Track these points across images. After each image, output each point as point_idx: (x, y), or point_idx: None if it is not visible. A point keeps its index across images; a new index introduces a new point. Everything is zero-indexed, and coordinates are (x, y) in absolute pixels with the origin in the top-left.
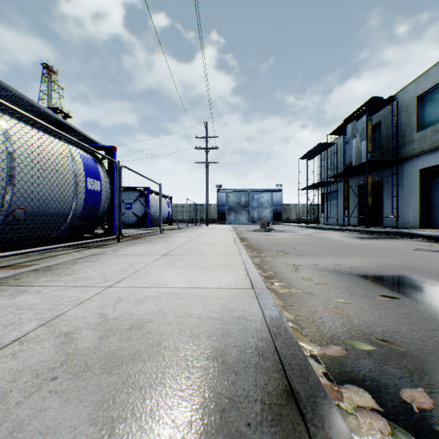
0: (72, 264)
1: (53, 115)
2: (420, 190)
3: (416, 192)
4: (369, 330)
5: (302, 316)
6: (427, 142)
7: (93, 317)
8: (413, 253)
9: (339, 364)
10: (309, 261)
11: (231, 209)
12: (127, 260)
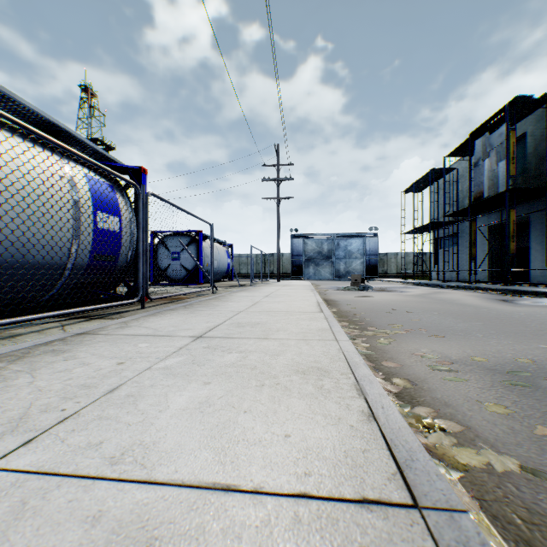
0: (14, 359)
1: (36, 111)
2: None
3: None
4: None
5: None
6: None
7: None
8: None
9: None
10: (461, 350)
11: (310, 260)
12: (124, 349)
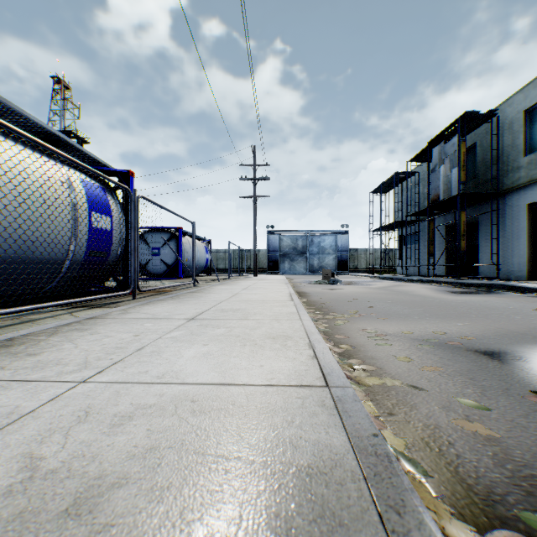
0: (49, 335)
1: (40, 124)
2: (528, 230)
3: (523, 233)
4: None
5: (417, 439)
6: None
7: (8, 469)
8: None
9: None
10: (398, 327)
11: (285, 256)
12: (134, 327)
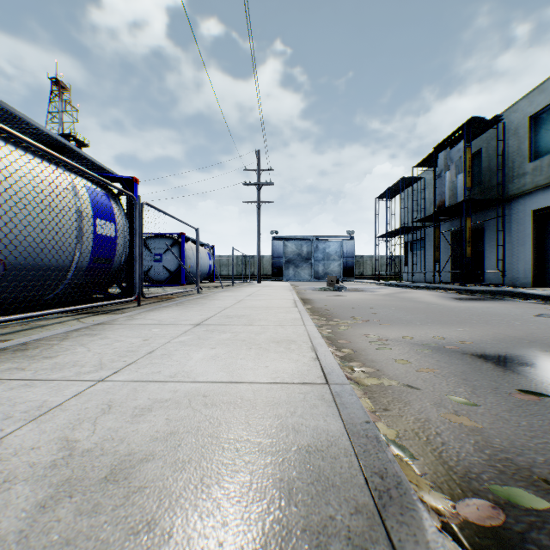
0: (61, 339)
1: (46, 132)
2: (533, 237)
3: (529, 240)
4: (526, 461)
5: (408, 430)
6: (543, 175)
7: (49, 449)
8: (537, 320)
9: (498, 546)
10: (399, 333)
11: (290, 262)
12: (142, 333)
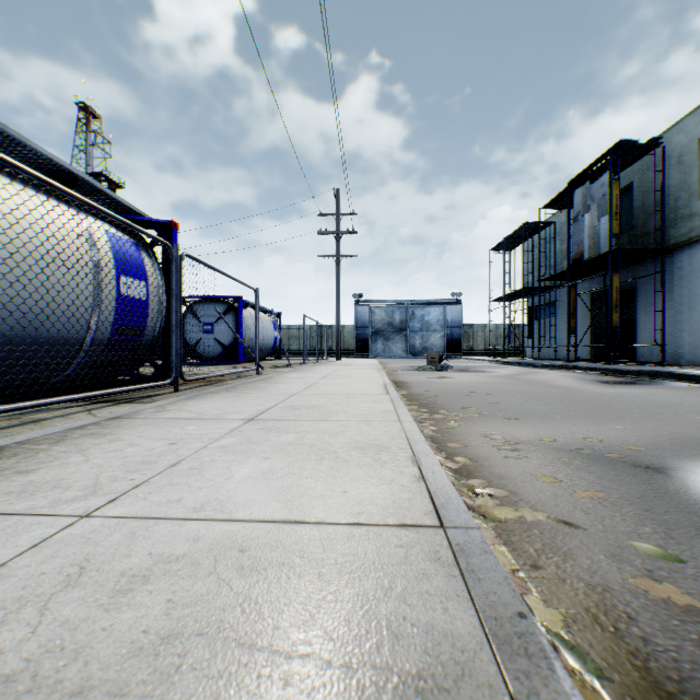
0: (54, 442)
1: (51, 158)
2: None
3: (698, 303)
4: None
5: (579, 610)
6: None
7: None
8: None
9: None
10: (533, 432)
11: (378, 333)
12: (171, 432)
